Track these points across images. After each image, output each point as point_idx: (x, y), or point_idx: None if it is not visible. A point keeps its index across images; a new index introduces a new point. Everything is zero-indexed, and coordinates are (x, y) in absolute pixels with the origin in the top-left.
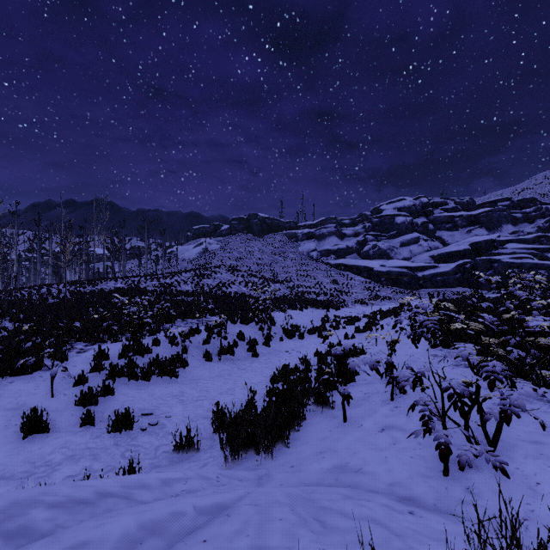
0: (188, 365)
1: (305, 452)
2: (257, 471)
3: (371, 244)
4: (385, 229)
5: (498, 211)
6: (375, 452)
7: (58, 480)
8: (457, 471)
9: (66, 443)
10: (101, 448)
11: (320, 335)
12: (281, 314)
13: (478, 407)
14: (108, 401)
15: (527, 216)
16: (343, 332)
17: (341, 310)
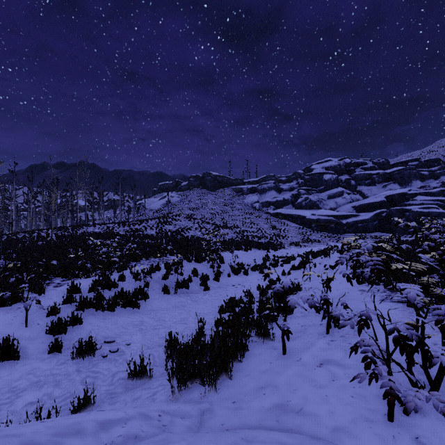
0: (149, 298)
1: (247, 386)
2: (200, 405)
3: (304, 197)
4: (315, 184)
5: (409, 170)
6: (315, 389)
7: (20, 407)
8: (402, 415)
9: (33, 369)
10: (64, 374)
11: (261, 272)
12: (229, 254)
13: (426, 352)
14: (76, 330)
15: (432, 173)
16: (281, 269)
17: (279, 251)
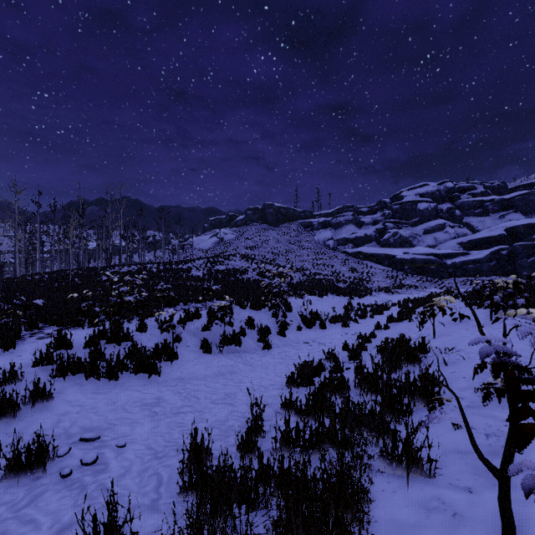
0: (178, 358)
1: None
2: None
3: (391, 232)
4: (406, 216)
5: None
6: None
7: None
8: None
9: None
10: None
11: (345, 324)
12: (298, 300)
13: None
14: (38, 414)
15: None
16: (371, 321)
17: (364, 298)
